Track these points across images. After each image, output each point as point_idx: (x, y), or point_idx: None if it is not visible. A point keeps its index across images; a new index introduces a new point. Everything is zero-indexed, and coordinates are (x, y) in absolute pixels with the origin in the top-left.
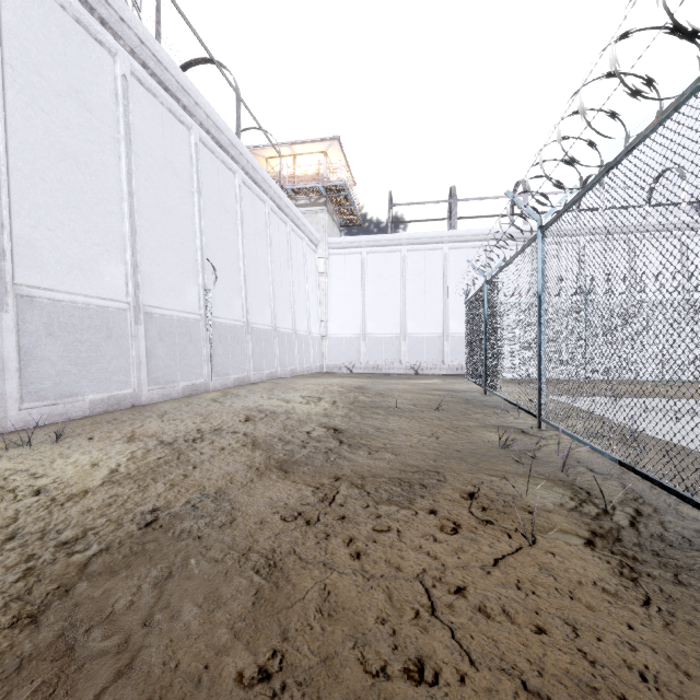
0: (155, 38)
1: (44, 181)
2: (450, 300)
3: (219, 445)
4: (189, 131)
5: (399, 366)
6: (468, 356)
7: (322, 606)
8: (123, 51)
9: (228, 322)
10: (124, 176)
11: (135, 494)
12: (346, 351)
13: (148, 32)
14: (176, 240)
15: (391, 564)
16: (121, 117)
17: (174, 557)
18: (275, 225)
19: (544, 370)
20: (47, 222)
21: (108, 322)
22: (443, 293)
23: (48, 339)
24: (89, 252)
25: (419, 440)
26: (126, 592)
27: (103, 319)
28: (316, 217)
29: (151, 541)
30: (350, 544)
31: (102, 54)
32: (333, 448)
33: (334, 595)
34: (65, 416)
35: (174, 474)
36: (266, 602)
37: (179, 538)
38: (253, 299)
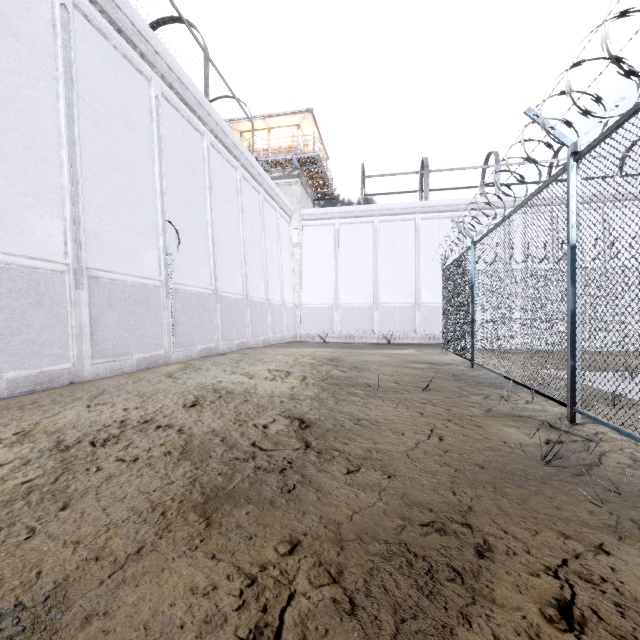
0: None
1: None
2: (422, 270)
3: (133, 452)
4: (149, 83)
5: (372, 336)
6: (447, 325)
7: None
8: None
9: (193, 289)
10: (62, 119)
11: None
12: (319, 321)
13: None
14: (132, 198)
15: None
16: (60, 51)
17: None
18: (247, 193)
19: (578, 344)
20: None
21: (38, 285)
22: (415, 263)
23: None
24: (12, 202)
25: (416, 442)
26: None
27: (30, 282)
28: (290, 189)
29: None
30: None
31: None
32: (294, 461)
33: None
34: None
35: (16, 527)
36: None
37: None
38: (222, 266)
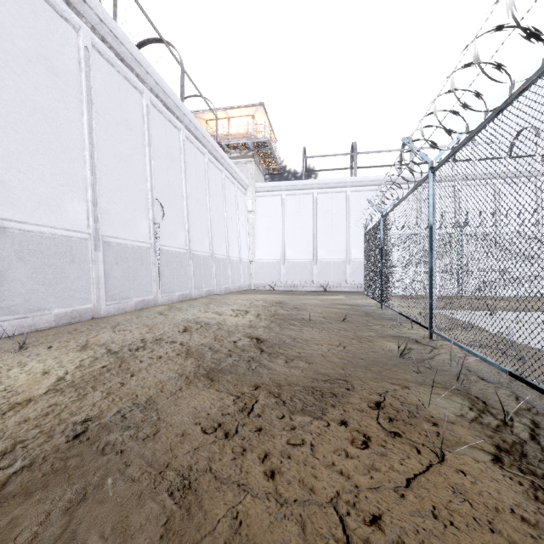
0: (113, 18)
1: (16, 131)
2: (351, 232)
3: (157, 354)
4: (142, 95)
5: (311, 285)
6: (367, 276)
7: (232, 540)
8: (85, 28)
9: (173, 249)
10: (85, 130)
11: (72, 403)
12: (269, 273)
13: (106, 12)
14: (130, 182)
15: (304, 485)
16: (84, 81)
17: (92, 475)
18: (212, 173)
19: (434, 289)
20: (18, 166)
21: (72, 249)
22: (346, 227)
23: (19, 263)
24: (55, 191)
25: (329, 349)
26: (33, 521)
27: (67, 247)
28: (246, 166)
29: (74, 456)
30: (265, 460)
31: (67, 29)
32: (254, 357)
33: (245, 526)
34: (33, 327)
35: (113, 382)
36: (174, 535)
37: (103, 452)
38: (194, 231)
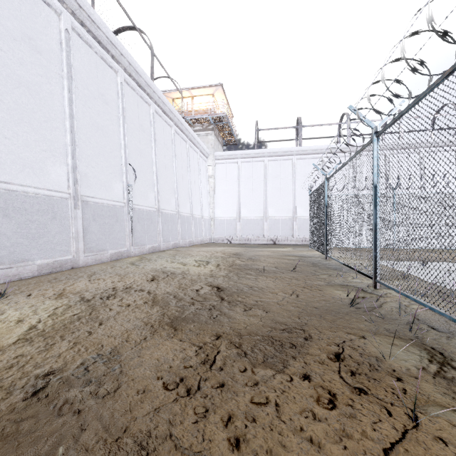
0: (91, 6)
1: (2, 101)
2: (297, 194)
3: (126, 302)
4: (116, 74)
5: (263, 239)
6: (312, 231)
7: None
8: (66, 12)
9: (144, 208)
10: (66, 102)
11: (38, 354)
12: (227, 228)
13: None
14: (106, 149)
15: None
16: (64, 59)
17: (44, 442)
18: (178, 143)
19: (378, 242)
20: (4, 132)
21: (53, 207)
22: (292, 189)
23: (4, 219)
24: (38, 155)
25: (283, 297)
26: None
27: (49, 205)
28: (207, 138)
29: (29, 418)
30: (229, 424)
31: (50, 13)
32: (215, 306)
33: None
34: (17, 276)
35: (81, 331)
36: None
37: (59, 413)
38: (162, 192)
